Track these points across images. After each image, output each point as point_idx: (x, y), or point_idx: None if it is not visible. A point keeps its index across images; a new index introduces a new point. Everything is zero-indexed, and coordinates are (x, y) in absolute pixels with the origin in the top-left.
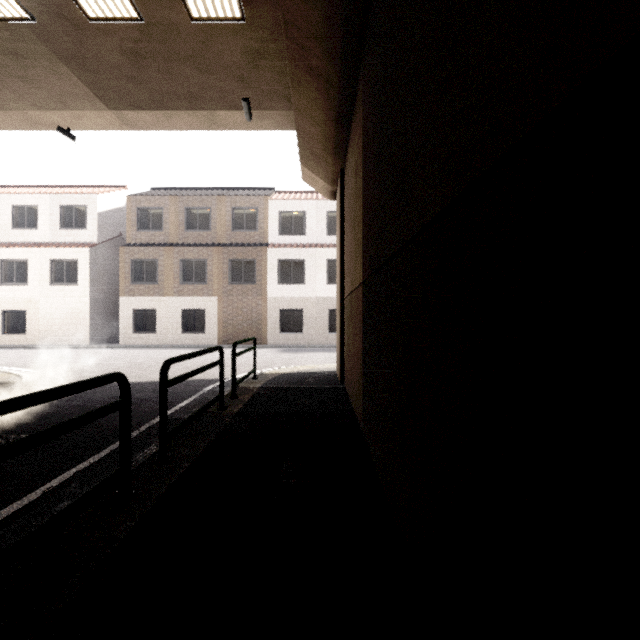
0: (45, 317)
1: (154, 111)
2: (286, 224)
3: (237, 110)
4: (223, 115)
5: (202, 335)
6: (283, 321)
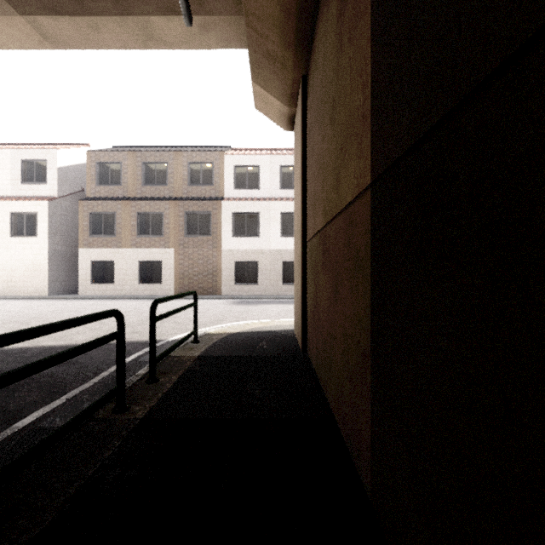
0: (5, 269)
1: (75, 17)
2: (241, 178)
3: (175, 15)
4: (159, 24)
5: (159, 286)
6: (238, 273)
